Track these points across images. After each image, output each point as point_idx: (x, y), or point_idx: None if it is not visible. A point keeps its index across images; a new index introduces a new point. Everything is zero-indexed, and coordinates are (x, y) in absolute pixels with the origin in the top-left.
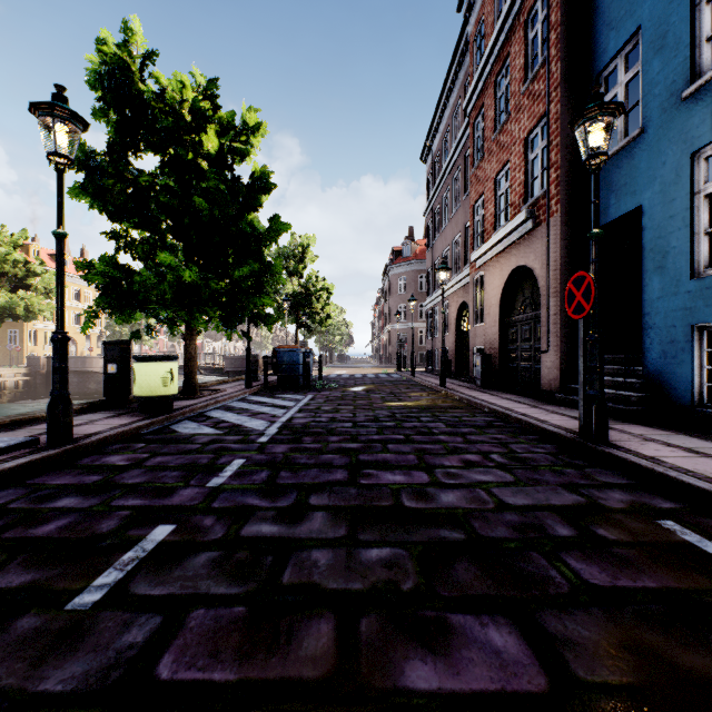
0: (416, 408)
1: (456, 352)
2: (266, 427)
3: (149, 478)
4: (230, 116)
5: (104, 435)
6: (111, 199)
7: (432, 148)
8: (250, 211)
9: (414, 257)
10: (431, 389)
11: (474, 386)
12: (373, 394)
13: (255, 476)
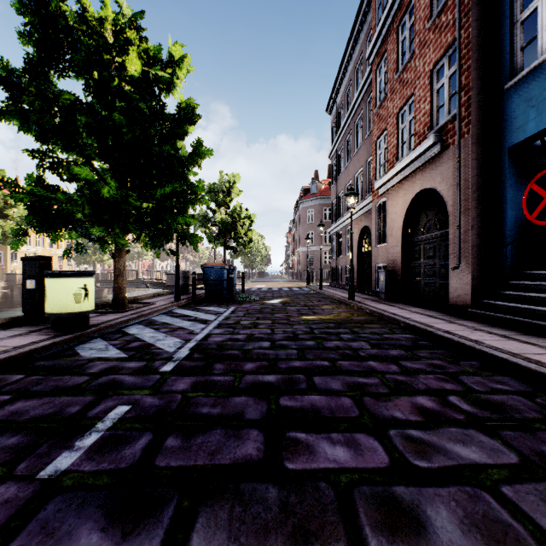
0: (332, 323)
1: (358, 269)
2: (177, 348)
3: None
4: (157, 49)
5: None
6: (34, 118)
7: (336, 101)
8: (176, 139)
9: (319, 194)
10: (340, 302)
11: (378, 299)
12: (289, 307)
13: (126, 448)
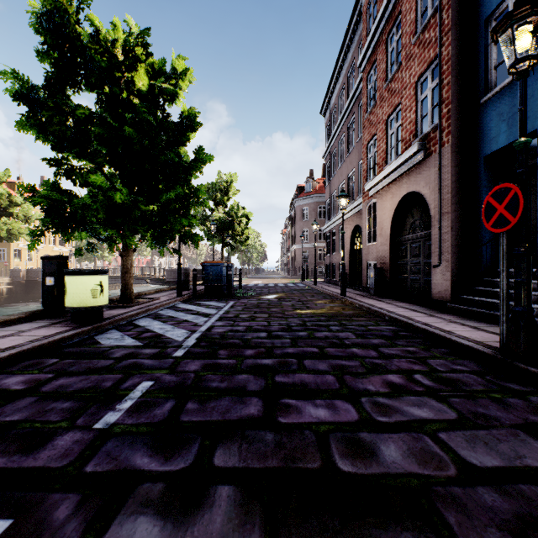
0: (324, 316)
1: (350, 266)
2: (185, 338)
3: (32, 414)
4: (162, 63)
5: (15, 351)
6: (52, 130)
7: (330, 103)
8: (179, 146)
9: (314, 192)
10: (332, 297)
11: (368, 295)
12: (284, 302)
13: (156, 410)
